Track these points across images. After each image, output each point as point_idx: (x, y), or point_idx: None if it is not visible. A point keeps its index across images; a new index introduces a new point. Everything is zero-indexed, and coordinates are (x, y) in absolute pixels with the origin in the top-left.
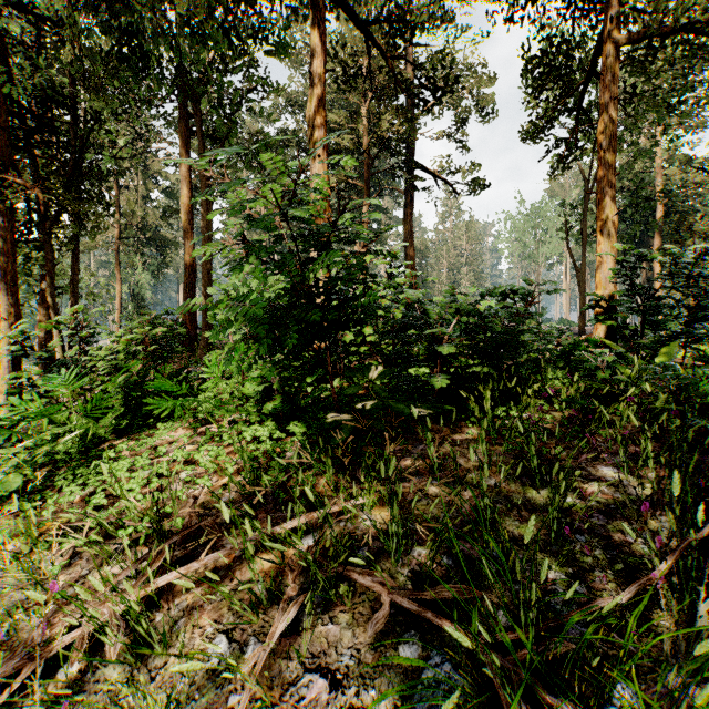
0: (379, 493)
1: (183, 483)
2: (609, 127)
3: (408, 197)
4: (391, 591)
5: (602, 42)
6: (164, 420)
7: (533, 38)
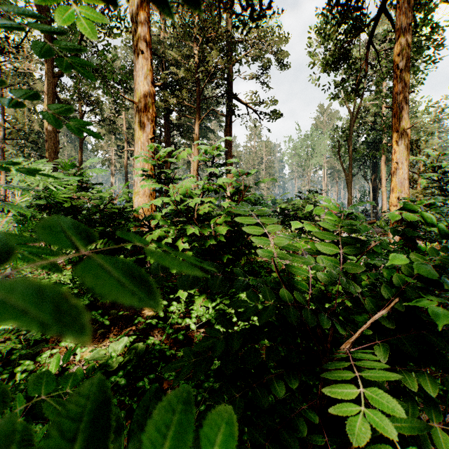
0: None
1: None
2: (406, 50)
3: (228, 119)
4: None
5: None
6: None
7: None
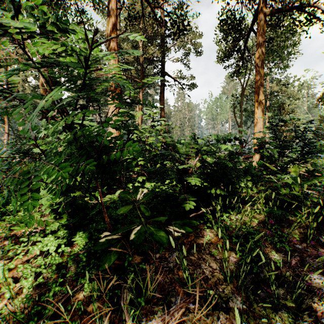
0: None
1: None
2: (261, 56)
3: (162, 88)
4: None
5: (256, 14)
6: None
7: (223, 10)
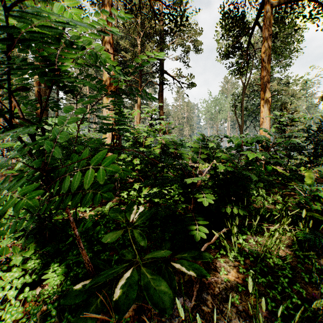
0: None
1: None
2: (267, 50)
3: (160, 87)
4: None
5: (262, 6)
6: None
7: (226, 3)
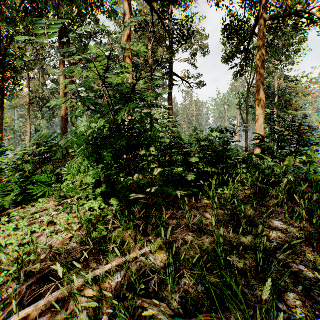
0: (160, 244)
1: (47, 236)
2: (262, 57)
3: (170, 88)
4: (169, 318)
5: (258, 19)
6: (43, 196)
7: (227, 16)
